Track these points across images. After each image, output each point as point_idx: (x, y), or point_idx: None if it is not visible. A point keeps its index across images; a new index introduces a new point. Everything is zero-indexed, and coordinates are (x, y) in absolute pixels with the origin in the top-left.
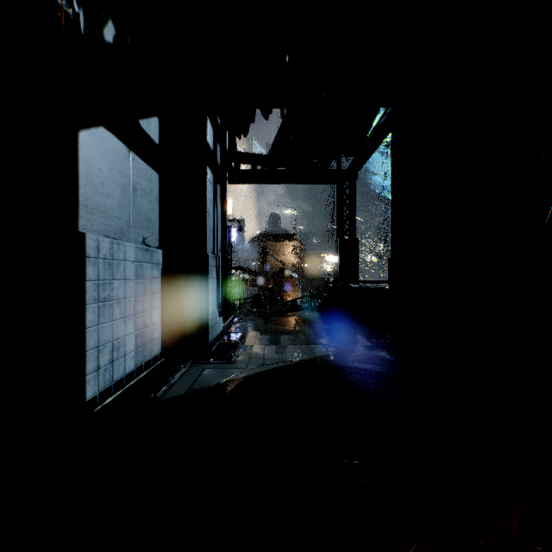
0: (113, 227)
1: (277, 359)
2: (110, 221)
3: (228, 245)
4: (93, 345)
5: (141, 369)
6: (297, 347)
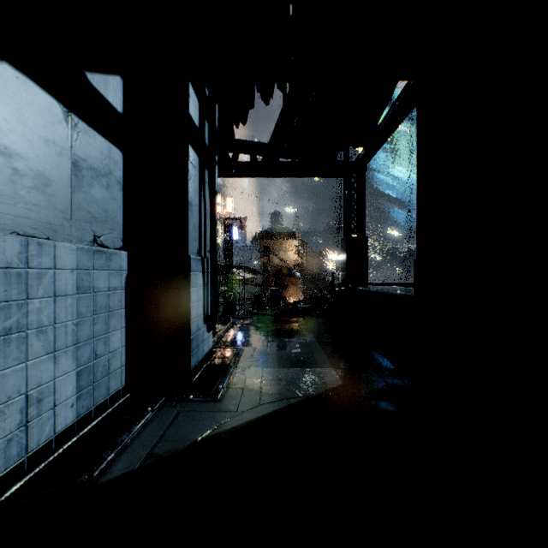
0: (31, 219)
1: (277, 393)
2: (25, 210)
3: (229, 243)
4: None
5: (87, 418)
6: (302, 371)
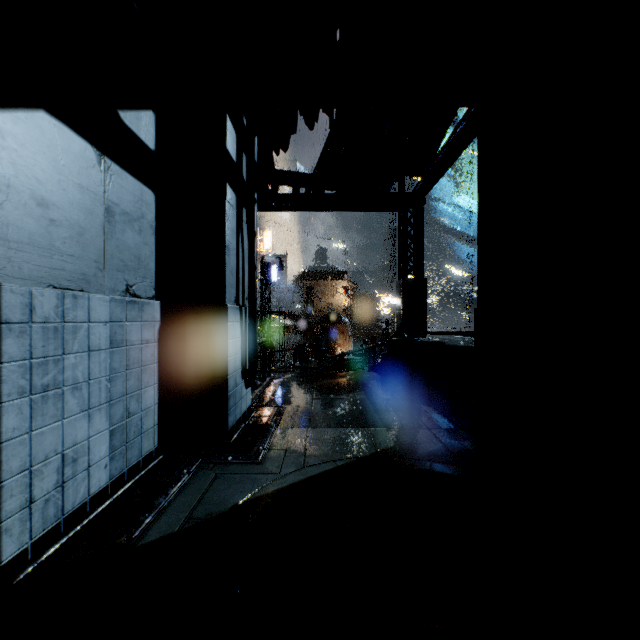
0: (66, 270)
1: (323, 455)
2: (60, 261)
3: (267, 285)
4: (19, 467)
5: (120, 480)
6: (351, 432)
